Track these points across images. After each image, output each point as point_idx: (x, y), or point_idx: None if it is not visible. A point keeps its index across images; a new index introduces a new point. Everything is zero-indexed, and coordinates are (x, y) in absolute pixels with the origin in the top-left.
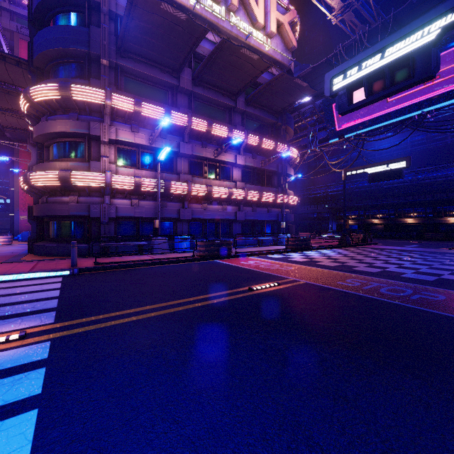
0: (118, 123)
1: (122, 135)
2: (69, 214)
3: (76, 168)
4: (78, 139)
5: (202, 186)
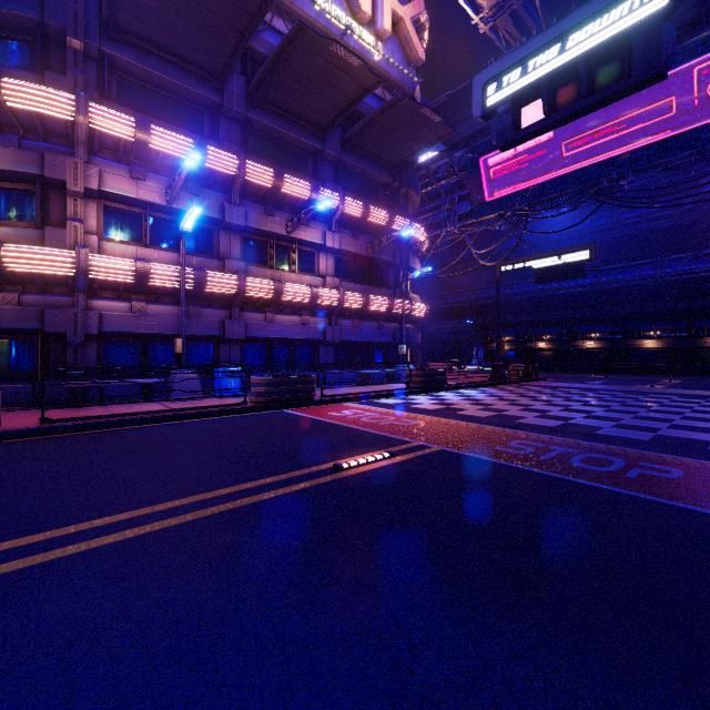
0: (103, 159)
1: (112, 182)
2: (2, 327)
3: (17, 239)
4: (22, 185)
5: (265, 281)
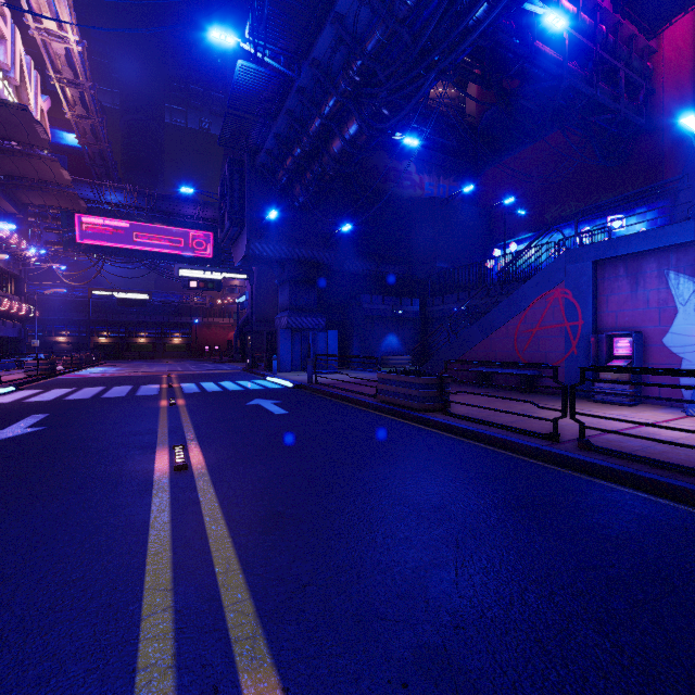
0: None
1: None
2: None
3: None
4: None
5: None
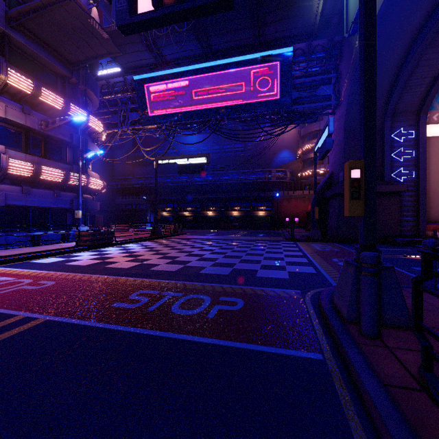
0: None
1: None
2: None
3: None
4: None
5: None
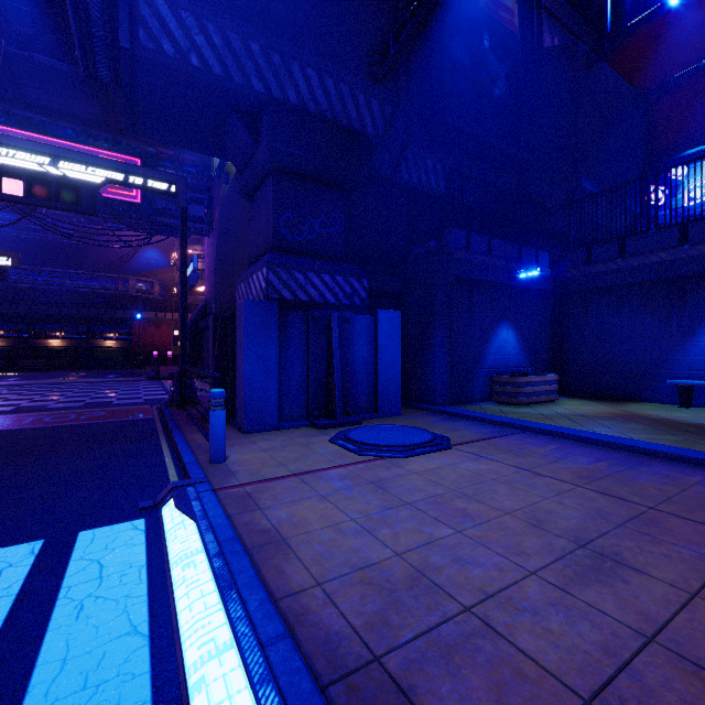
0: None
1: None
2: None
3: None
4: None
5: None
